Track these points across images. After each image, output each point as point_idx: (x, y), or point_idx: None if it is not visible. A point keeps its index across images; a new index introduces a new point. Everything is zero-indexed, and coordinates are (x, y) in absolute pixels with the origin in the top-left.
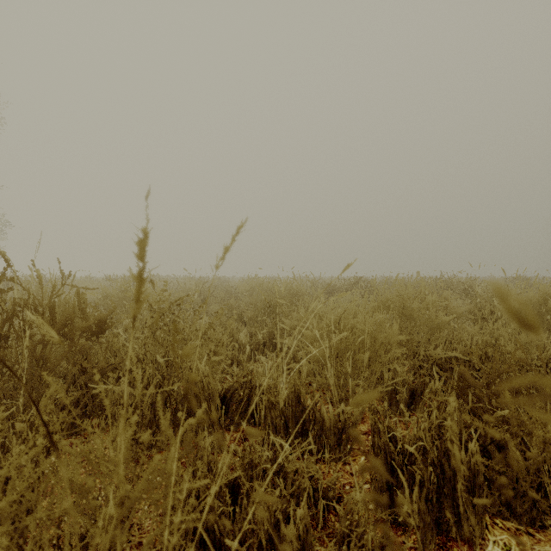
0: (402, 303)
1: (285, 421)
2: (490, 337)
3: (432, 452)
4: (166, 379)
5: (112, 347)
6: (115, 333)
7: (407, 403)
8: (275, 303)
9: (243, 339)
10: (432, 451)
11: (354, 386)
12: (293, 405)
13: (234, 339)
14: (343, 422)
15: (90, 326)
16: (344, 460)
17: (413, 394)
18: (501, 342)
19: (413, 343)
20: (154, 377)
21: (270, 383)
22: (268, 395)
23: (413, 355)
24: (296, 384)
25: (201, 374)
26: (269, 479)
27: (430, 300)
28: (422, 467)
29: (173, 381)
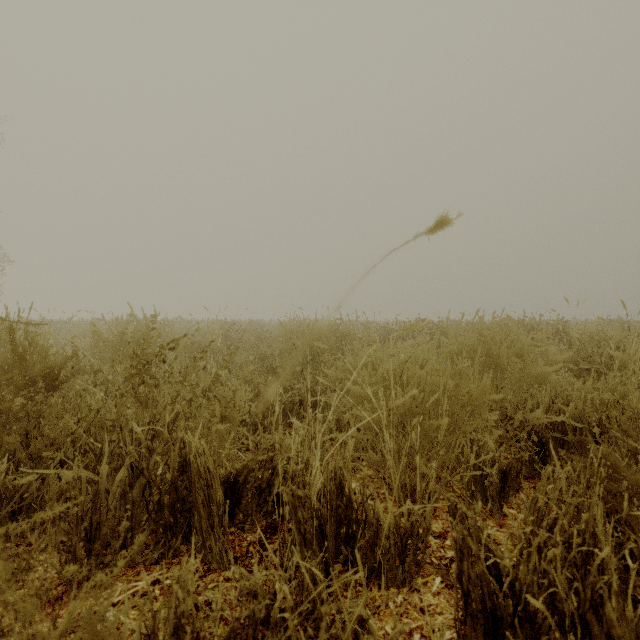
0: (485, 348)
1: (319, 525)
2: (614, 396)
3: (571, 603)
4: (145, 457)
5: (81, 408)
6: (79, 389)
7: (499, 490)
8: (316, 350)
9: (272, 396)
10: (570, 601)
11: (422, 466)
12: (332, 498)
13: (261, 396)
14: (408, 527)
15: (33, 379)
16: (410, 584)
17: (505, 476)
18: (631, 402)
19: (505, 404)
20: (127, 455)
21: (296, 467)
22: (292, 486)
23: (505, 421)
24: (338, 466)
25: (194, 451)
26: (286, 639)
27: (524, 344)
28: (558, 636)
29: (155, 461)
